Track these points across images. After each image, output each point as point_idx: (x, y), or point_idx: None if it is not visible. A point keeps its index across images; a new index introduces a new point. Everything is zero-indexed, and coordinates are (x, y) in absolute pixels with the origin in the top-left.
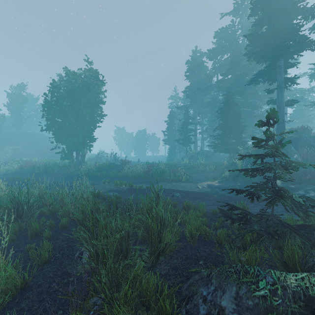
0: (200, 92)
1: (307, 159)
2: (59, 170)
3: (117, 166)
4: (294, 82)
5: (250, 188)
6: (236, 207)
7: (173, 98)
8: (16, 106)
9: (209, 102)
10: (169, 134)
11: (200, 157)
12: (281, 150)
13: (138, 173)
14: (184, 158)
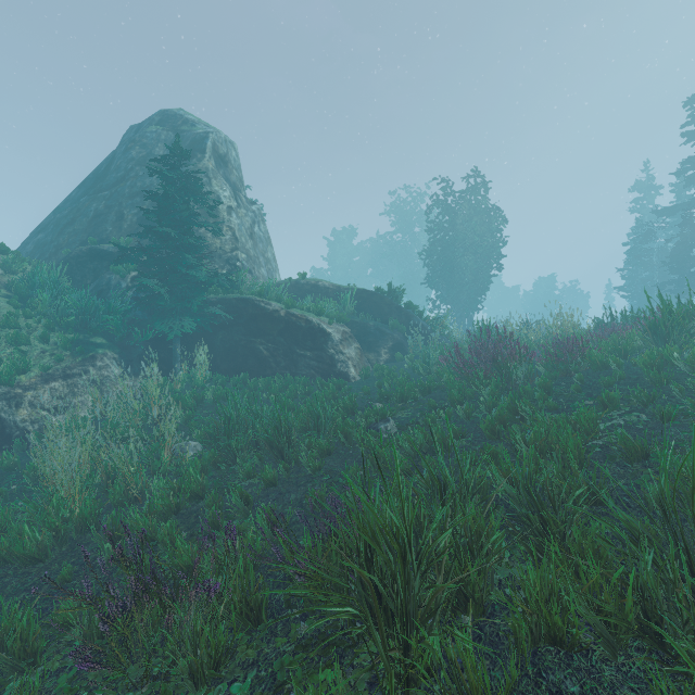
0: None
1: None
2: None
3: None
4: None
5: None
6: None
7: (641, 189)
8: (341, 260)
9: None
10: (629, 277)
11: None
12: None
13: None
14: None
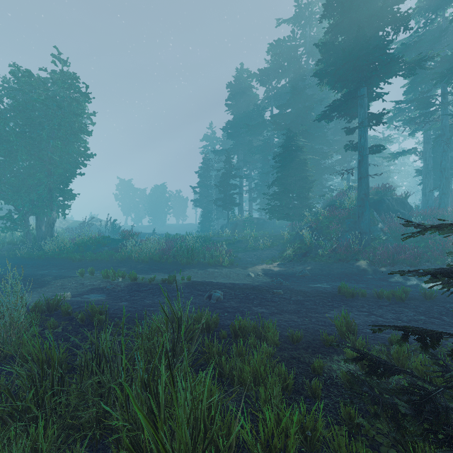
0: (247, 130)
1: (395, 230)
2: (1, 249)
3: (115, 242)
4: (381, 120)
5: (326, 274)
6: (386, 365)
7: (208, 138)
8: None
9: (261, 146)
10: (201, 192)
11: (248, 227)
12: (365, 217)
13: (150, 253)
14: (225, 228)
